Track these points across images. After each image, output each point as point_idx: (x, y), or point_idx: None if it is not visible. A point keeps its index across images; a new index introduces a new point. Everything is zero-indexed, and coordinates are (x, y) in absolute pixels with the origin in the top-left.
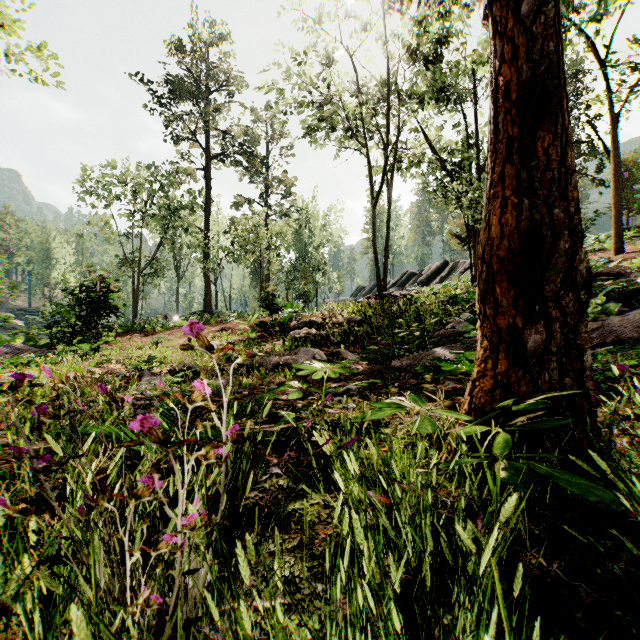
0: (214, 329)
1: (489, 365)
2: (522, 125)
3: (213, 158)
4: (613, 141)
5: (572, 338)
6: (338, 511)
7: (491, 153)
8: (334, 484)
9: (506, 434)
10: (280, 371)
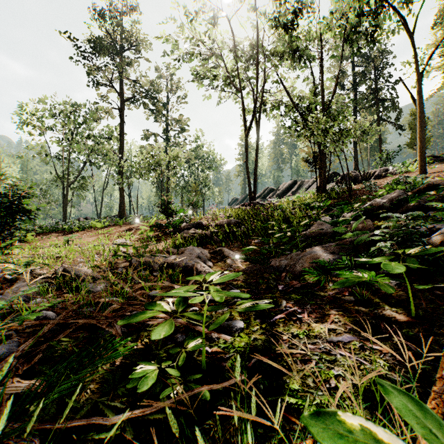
0: (121, 229)
1: None
2: None
3: (126, 101)
4: (419, 92)
5: None
6: None
7: None
8: None
9: None
10: (164, 272)
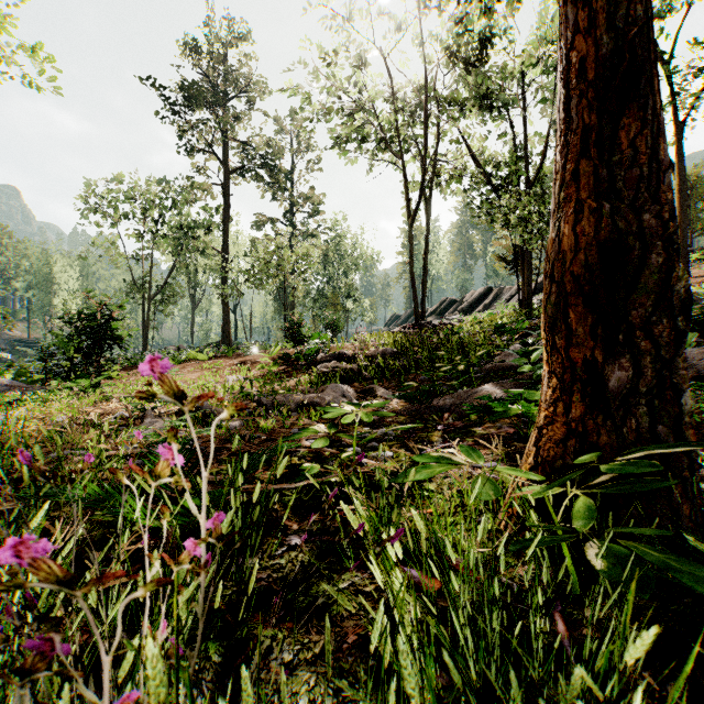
0: (232, 362)
1: (560, 409)
2: (601, 111)
3: (232, 172)
4: (677, 152)
5: (666, 376)
6: (376, 631)
7: (561, 147)
8: (368, 559)
9: (587, 499)
10: (304, 411)
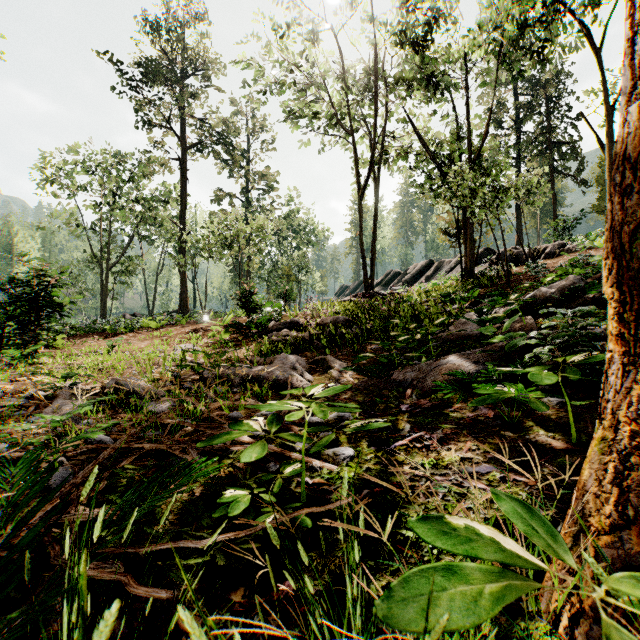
0: (184, 330)
1: None
2: None
3: (189, 148)
4: (608, 134)
5: None
6: None
7: None
8: None
9: None
10: (248, 388)
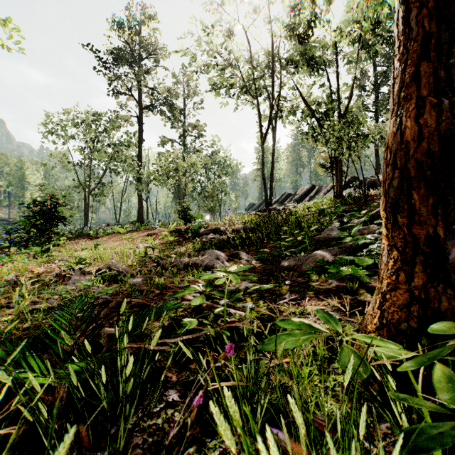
0: (142, 234)
1: (401, 277)
2: (437, 21)
3: (144, 109)
4: None
5: None
6: None
7: (400, 55)
8: None
9: (445, 367)
10: (189, 270)
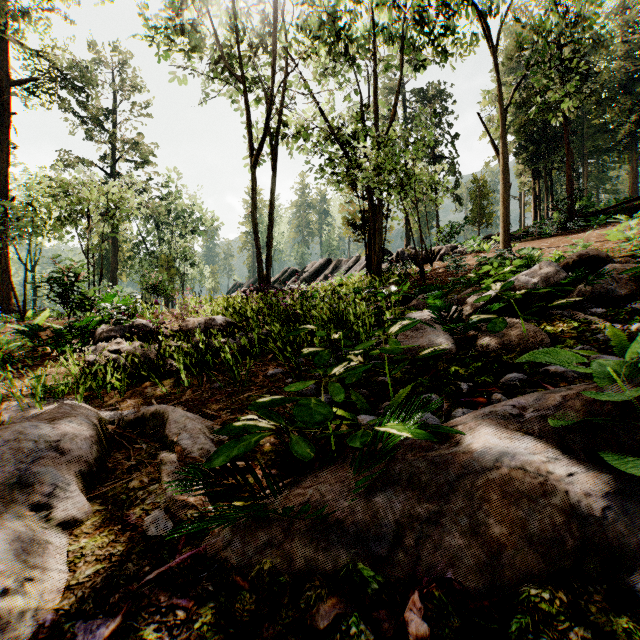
0: None
1: None
2: None
3: (15, 83)
4: (502, 136)
5: None
6: None
7: None
8: None
9: None
10: None
